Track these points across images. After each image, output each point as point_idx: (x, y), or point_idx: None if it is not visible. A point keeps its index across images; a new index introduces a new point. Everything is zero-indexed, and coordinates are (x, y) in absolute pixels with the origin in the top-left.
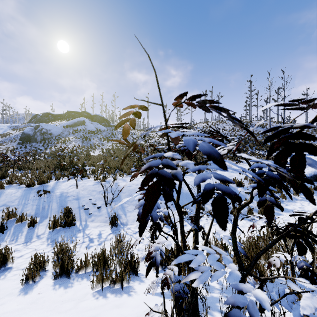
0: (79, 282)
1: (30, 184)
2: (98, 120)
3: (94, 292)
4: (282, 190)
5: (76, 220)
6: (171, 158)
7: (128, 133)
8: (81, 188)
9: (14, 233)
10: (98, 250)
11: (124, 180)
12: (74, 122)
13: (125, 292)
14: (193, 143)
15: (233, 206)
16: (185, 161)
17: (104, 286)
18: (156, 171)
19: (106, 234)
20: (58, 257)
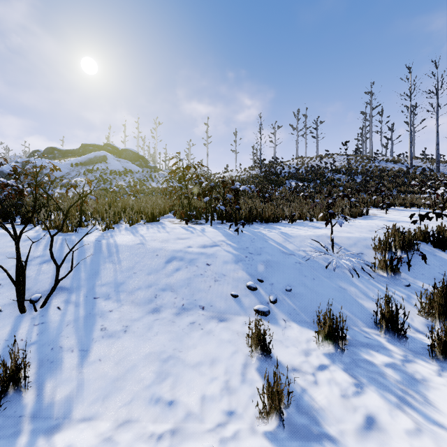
0: None
1: None
2: (130, 157)
3: None
4: None
5: None
6: None
7: None
8: None
9: None
10: None
11: (131, 230)
12: (88, 157)
13: None
14: None
15: None
16: None
17: None
18: None
19: None
20: None
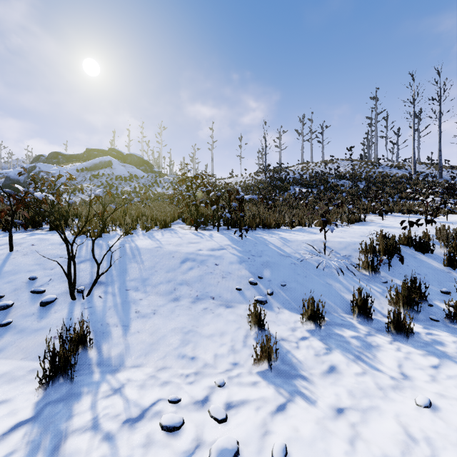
0: None
1: None
2: (135, 162)
3: None
4: None
5: None
6: None
7: None
8: (25, 251)
9: None
10: None
11: (148, 236)
12: (94, 162)
13: None
14: None
15: None
16: None
17: None
18: None
19: None
20: None
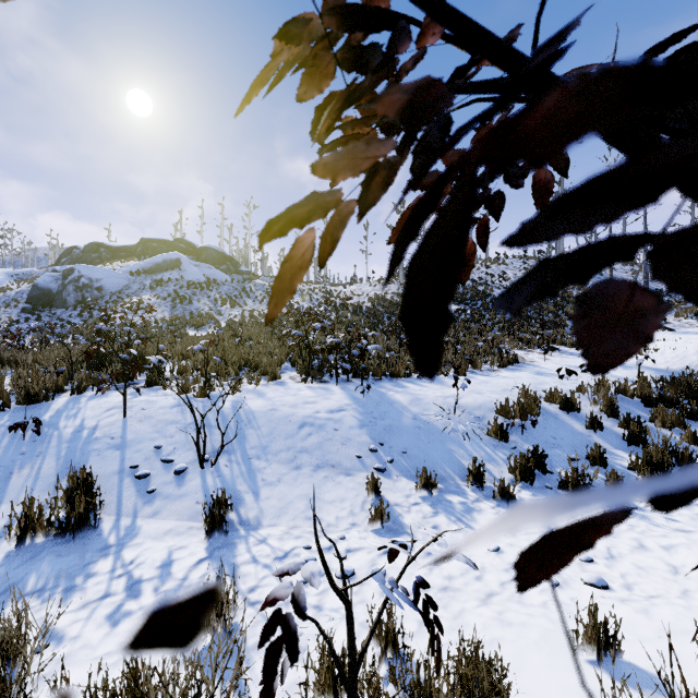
0: None
1: None
2: (213, 259)
3: None
4: (684, 420)
5: (105, 513)
6: None
7: None
8: (138, 417)
9: None
10: None
11: (259, 394)
12: (155, 262)
13: None
14: None
15: None
16: None
17: None
18: None
19: (188, 563)
20: None
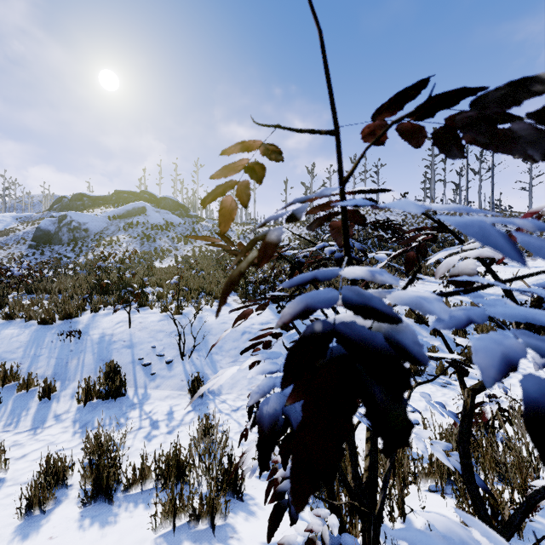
0: (131, 511)
1: (46, 319)
2: (169, 206)
3: (159, 538)
4: (495, 330)
5: (128, 386)
6: (350, 280)
7: (231, 220)
8: (138, 327)
9: (13, 411)
10: (168, 445)
11: (214, 312)
12: (126, 209)
13: (218, 540)
14: (504, 237)
15: (460, 383)
16: (407, 291)
17: (177, 522)
18: (329, 326)
19: (182, 412)
20: (90, 461)
